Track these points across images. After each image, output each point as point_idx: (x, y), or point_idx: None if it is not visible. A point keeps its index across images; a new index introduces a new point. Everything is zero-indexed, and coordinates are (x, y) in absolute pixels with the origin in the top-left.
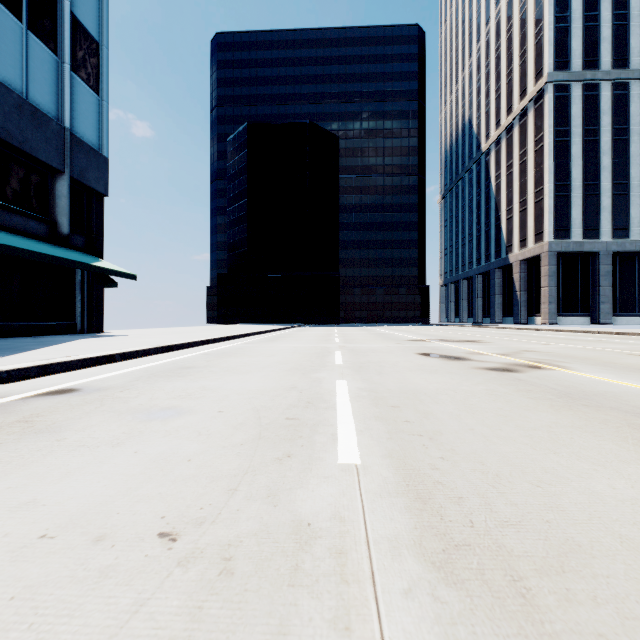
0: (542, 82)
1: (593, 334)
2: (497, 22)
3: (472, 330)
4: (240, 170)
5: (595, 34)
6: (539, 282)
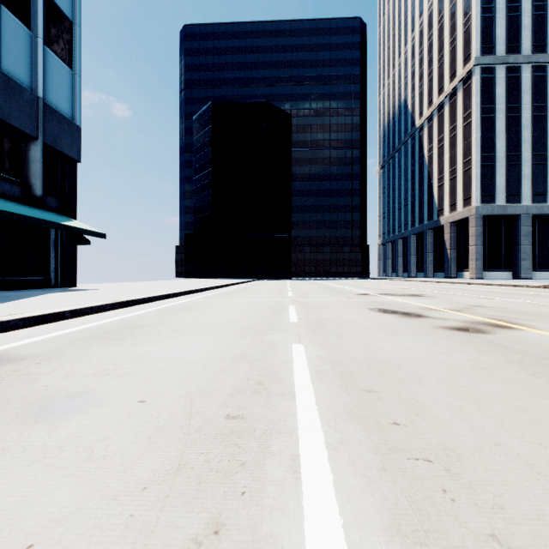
0: (470, 65)
1: (522, 288)
2: (429, 14)
3: (410, 284)
4: (205, 143)
5: (517, 23)
6: (467, 241)
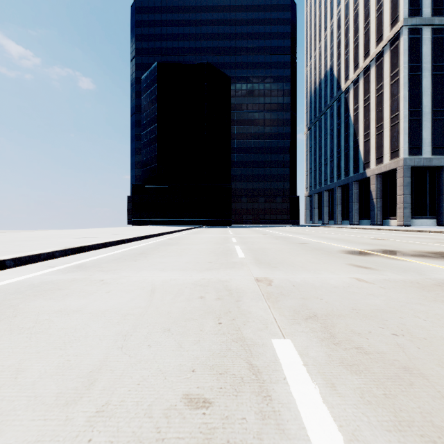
0: (398, 26)
1: None
2: None
3: (359, 232)
4: (151, 101)
5: None
6: (393, 191)
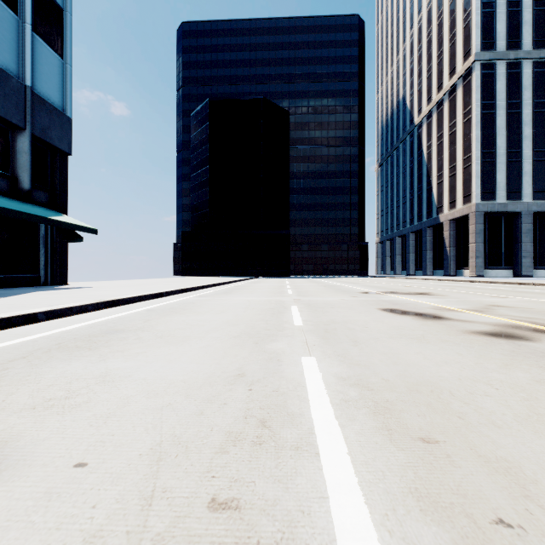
0: (470, 61)
1: (529, 286)
2: (428, 10)
3: (412, 282)
4: (202, 141)
5: (517, 18)
6: (467, 239)
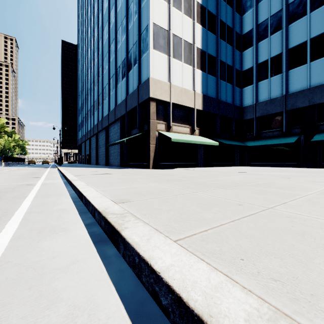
0: None
1: None
2: None
3: None
4: None
5: None
6: None
